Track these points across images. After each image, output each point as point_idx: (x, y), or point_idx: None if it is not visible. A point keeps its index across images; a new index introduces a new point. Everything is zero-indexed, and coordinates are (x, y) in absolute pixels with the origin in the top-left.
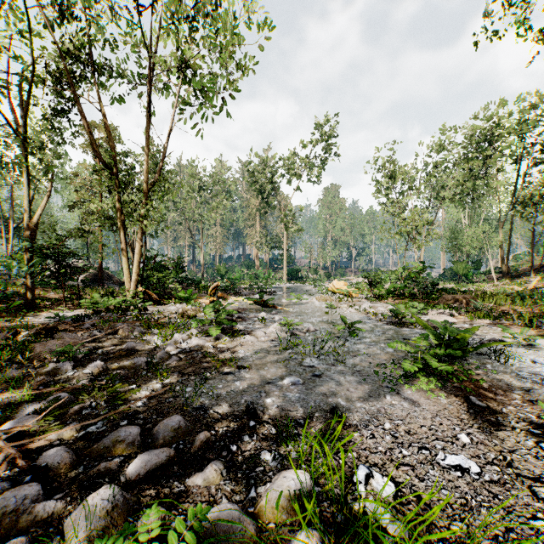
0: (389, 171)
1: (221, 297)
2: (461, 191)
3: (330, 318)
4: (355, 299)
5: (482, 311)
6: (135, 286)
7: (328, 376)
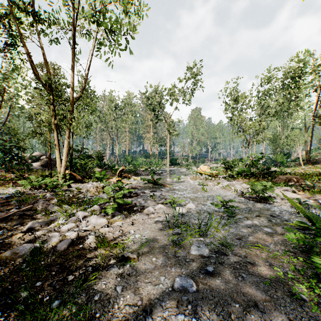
0: (233, 97)
1: (126, 177)
2: (280, 109)
3: (203, 194)
4: (217, 178)
5: (315, 188)
6: (64, 169)
7: (222, 273)
